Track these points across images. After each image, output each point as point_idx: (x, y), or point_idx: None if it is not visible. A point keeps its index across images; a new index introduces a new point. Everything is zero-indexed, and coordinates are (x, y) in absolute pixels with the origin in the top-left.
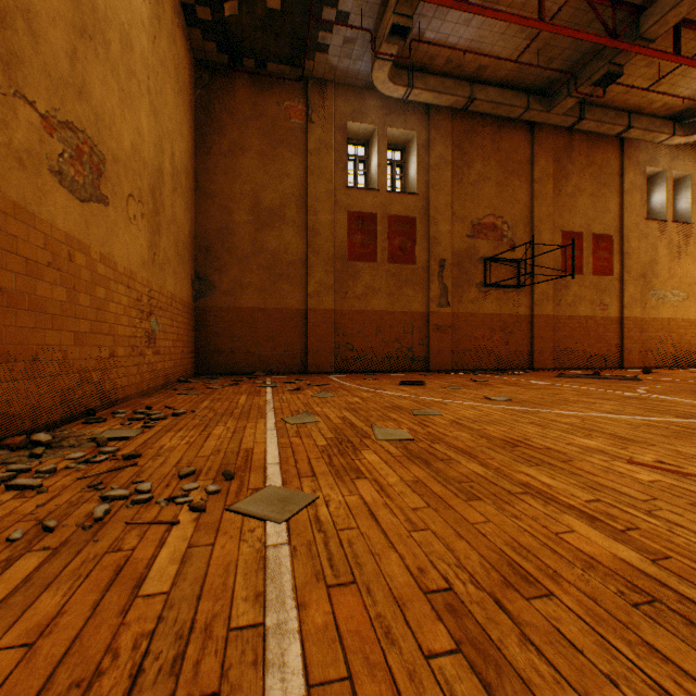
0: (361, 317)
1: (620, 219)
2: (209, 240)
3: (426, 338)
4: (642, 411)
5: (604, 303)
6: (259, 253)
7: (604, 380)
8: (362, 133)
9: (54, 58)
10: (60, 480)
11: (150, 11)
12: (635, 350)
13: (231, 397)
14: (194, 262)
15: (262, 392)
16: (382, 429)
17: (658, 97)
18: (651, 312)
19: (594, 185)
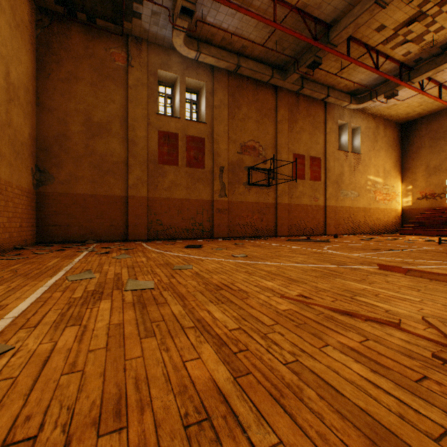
0: (168, 202)
1: (325, 148)
2: (49, 143)
3: (212, 217)
4: (316, 261)
5: (316, 197)
6: (90, 155)
7: (311, 242)
8: (169, 78)
9: None
10: None
11: None
12: (332, 224)
13: (45, 260)
14: (35, 158)
15: (77, 255)
16: (135, 281)
17: (342, 80)
18: (341, 203)
19: (311, 128)
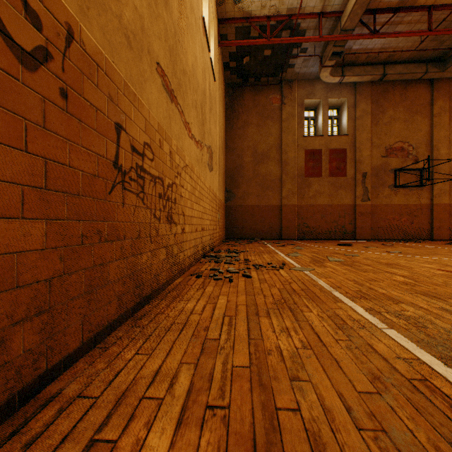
0: (312, 208)
1: None
2: (232, 172)
3: (353, 220)
4: None
5: None
6: (256, 177)
7: None
8: (313, 104)
9: (207, 126)
10: (234, 263)
11: (218, 79)
12: None
13: (255, 247)
14: (225, 183)
15: (267, 246)
16: (331, 258)
17: None
18: None
19: None
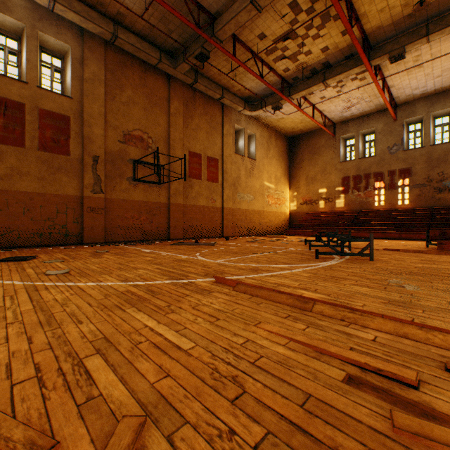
0: (5, 196)
1: (222, 150)
2: None
3: (82, 217)
4: (156, 274)
5: (214, 199)
6: None
7: (196, 246)
8: (10, 26)
9: None
10: None
11: None
12: (230, 226)
13: None
14: None
15: None
16: None
17: (236, 84)
18: (238, 205)
19: (208, 127)
